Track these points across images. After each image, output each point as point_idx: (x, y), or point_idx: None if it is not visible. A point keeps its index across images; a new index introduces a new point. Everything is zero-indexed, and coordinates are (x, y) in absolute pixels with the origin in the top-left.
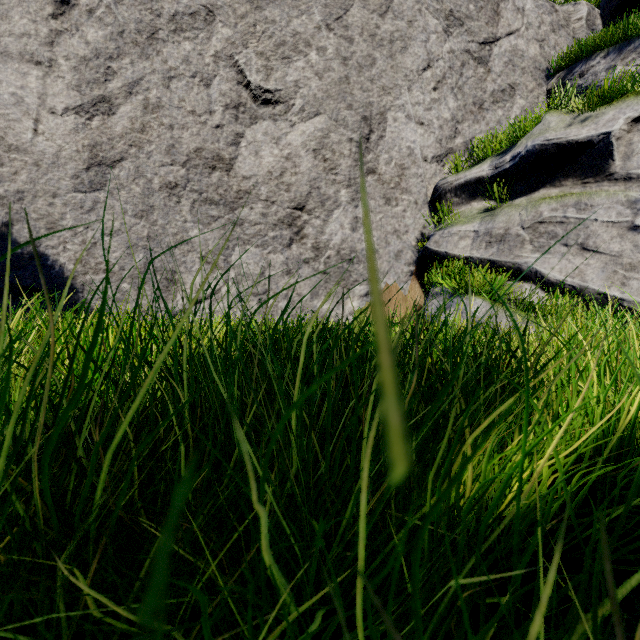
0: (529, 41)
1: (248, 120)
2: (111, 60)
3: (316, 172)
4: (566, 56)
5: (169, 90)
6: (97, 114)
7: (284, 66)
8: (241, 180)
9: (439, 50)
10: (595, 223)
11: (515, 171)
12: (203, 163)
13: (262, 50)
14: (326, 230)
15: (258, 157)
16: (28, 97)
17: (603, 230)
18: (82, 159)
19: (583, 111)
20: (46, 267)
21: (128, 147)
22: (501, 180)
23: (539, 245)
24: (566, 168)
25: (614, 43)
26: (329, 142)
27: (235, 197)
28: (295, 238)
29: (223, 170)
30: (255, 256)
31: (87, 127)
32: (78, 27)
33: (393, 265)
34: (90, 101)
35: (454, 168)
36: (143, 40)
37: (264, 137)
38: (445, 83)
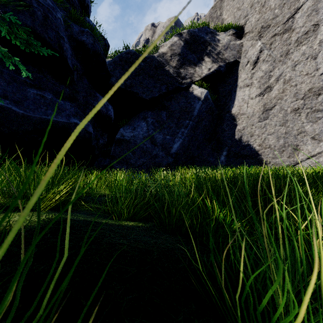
0: None
1: None
2: (270, 72)
3: None
4: None
5: (294, 71)
6: (265, 93)
7: None
8: None
9: None
10: None
11: None
12: (312, 94)
13: None
14: None
15: None
16: (245, 97)
17: None
18: (260, 110)
19: None
20: (250, 148)
21: (277, 100)
22: None
23: None
24: None
25: None
26: None
27: None
28: None
29: None
30: None
31: (262, 99)
32: (259, 68)
33: None
34: (263, 90)
35: None
36: (283, 58)
37: None
38: None
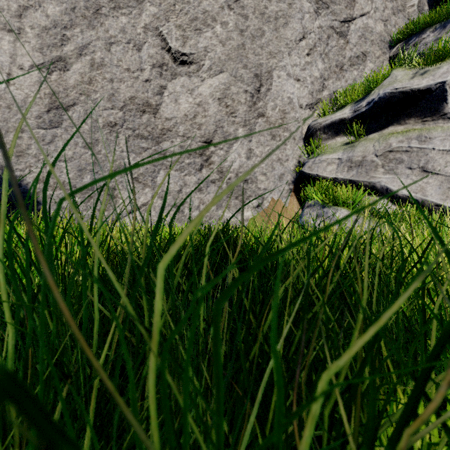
0: (376, 21)
1: (169, 76)
2: (66, 29)
3: (220, 115)
4: (404, 31)
5: (110, 53)
6: (55, 70)
7: (196, 36)
8: (164, 121)
9: (311, 26)
10: (433, 151)
11: (369, 113)
12: (136, 108)
13: (180, 23)
14: (228, 158)
15: (177, 104)
16: (2, 56)
17: (439, 156)
18: (44, 104)
19: (422, 67)
20: None
21: (79, 95)
22: (359, 120)
23: (389, 168)
24: (409, 110)
25: (440, 21)
26: (230, 93)
27: (160, 133)
28: (205, 164)
29: (151, 113)
30: (175, 177)
31: (48, 80)
32: (40, 4)
33: (277, 184)
34: (50, 60)
35: (322, 113)
36: (90, 14)
37: (181, 89)
38: (315, 50)
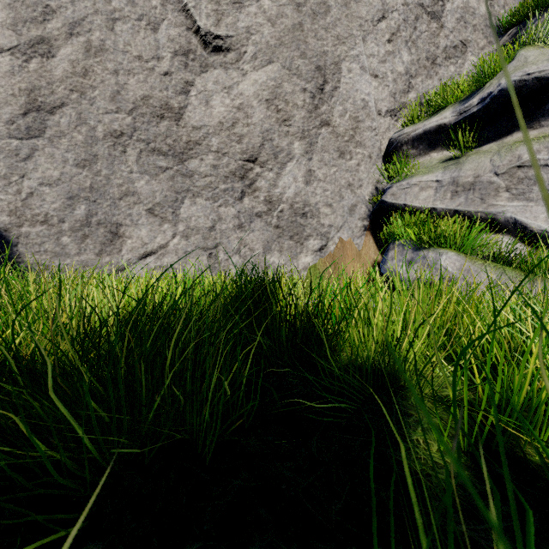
0: None
1: (198, 68)
2: None
3: (269, 123)
4: (518, 13)
5: (113, 33)
6: (35, 56)
7: (235, 11)
8: (191, 130)
9: (394, 1)
10: None
11: (483, 115)
12: (150, 111)
13: None
14: (279, 183)
15: (209, 107)
16: None
17: None
18: (18, 104)
19: None
20: None
21: (69, 92)
22: (466, 126)
23: (518, 192)
24: (548, 106)
25: None
26: (282, 92)
27: (184, 148)
28: (247, 191)
29: (172, 119)
30: (205, 209)
31: (24, 70)
32: None
33: (347, 219)
34: (27, 42)
35: (410, 120)
36: None
37: (215, 86)
38: (399, 36)
